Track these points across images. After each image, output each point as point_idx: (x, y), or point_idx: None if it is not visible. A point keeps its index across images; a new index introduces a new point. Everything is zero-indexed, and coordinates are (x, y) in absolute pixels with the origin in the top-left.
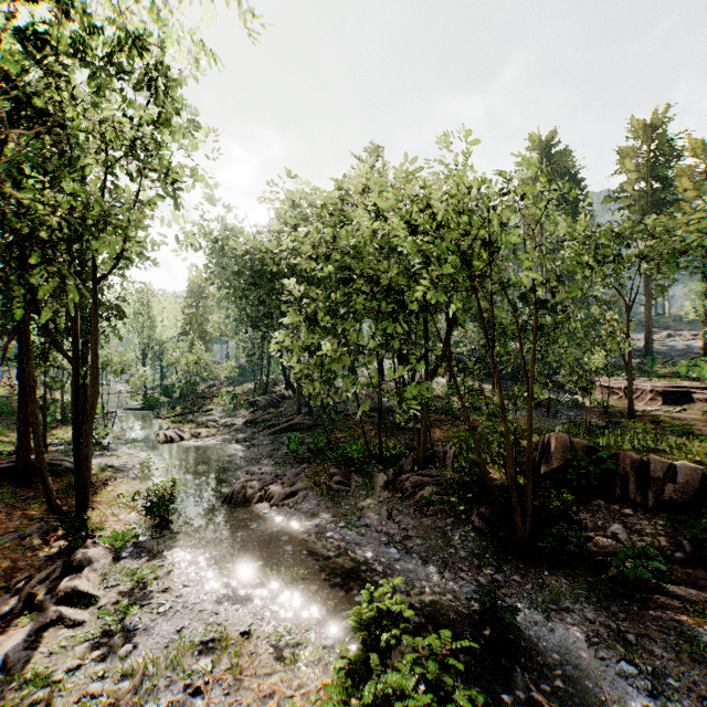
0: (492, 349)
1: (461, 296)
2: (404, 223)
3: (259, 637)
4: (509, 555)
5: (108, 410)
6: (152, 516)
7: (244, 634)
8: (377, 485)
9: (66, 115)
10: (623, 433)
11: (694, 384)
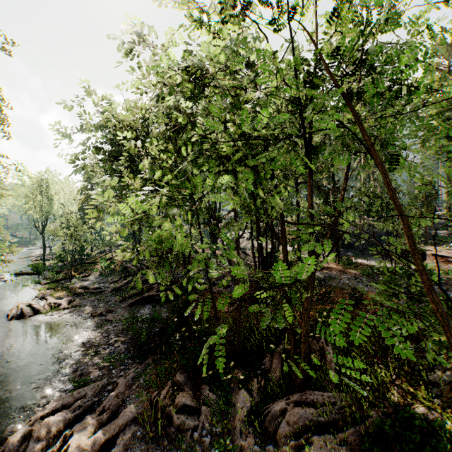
0: None
1: None
2: None
3: None
4: None
5: (2, 274)
6: None
7: None
8: (236, 416)
9: None
10: None
11: None
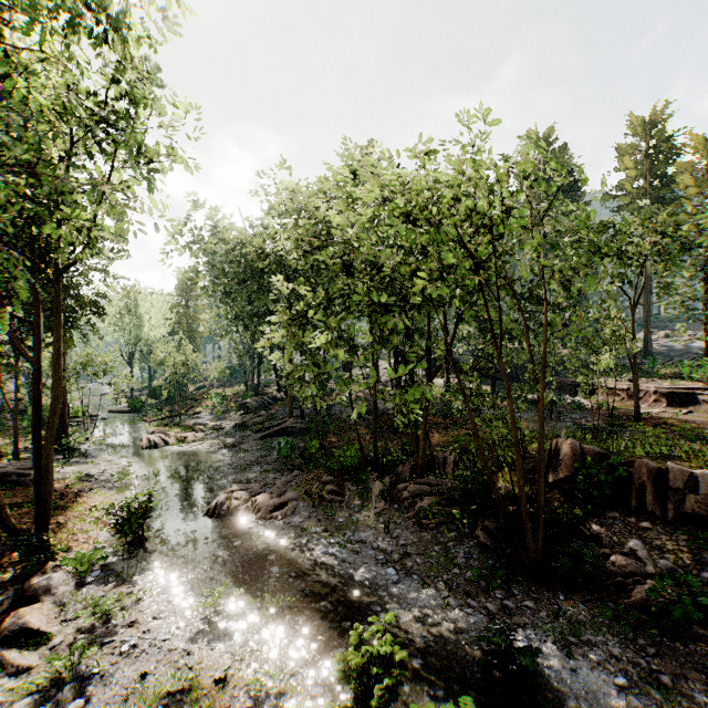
0: (500, 348)
1: (462, 292)
2: (404, 207)
3: (236, 685)
4: (519, 575)
5: (92, 413)
6: (123, 534)
7: (219, 681)
8: (372, 495)
9: (0, 65)
10: (633, 438)
11: (699, 386)
